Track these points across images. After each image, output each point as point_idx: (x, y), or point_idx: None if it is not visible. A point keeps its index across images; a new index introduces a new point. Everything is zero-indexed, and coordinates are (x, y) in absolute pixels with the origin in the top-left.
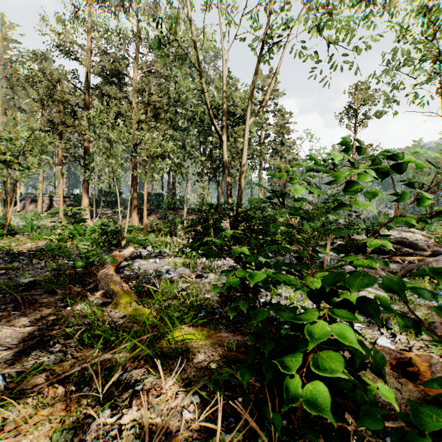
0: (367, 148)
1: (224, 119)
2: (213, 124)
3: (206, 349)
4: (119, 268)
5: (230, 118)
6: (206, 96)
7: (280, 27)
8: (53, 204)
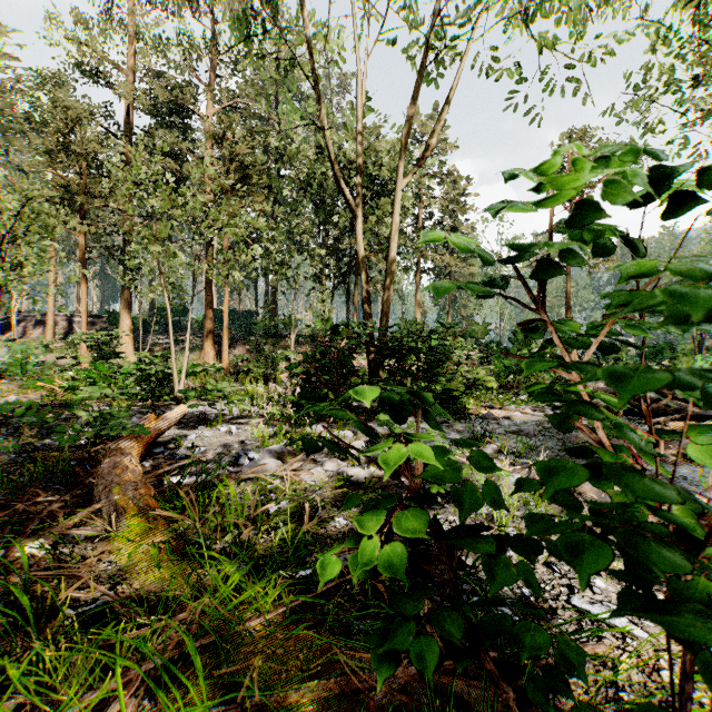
0: None
1: (357, 180)
2: (339, 187)
3: None
4: (156, 447)
5: (367, 184)
6: (327, 137)
7: (454, 21)
8: (74, 328)
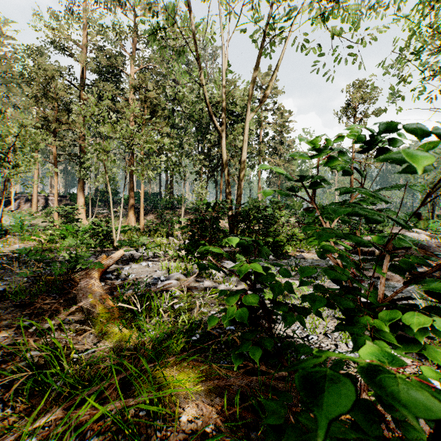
0: None
1: (222, 115)
2: (211, 119)
3: (199, 400)
4: (106, 274)
5: (228, 116)
6: (204, 89)
7: (280, 19)
8: (49, 204)
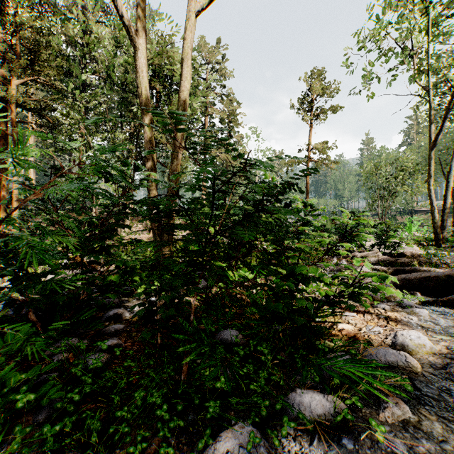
0: (323, 145)
1: (138, 0)
2: None
3: None
4: None
5: (164, 83)
6: None
7: None
8: None
